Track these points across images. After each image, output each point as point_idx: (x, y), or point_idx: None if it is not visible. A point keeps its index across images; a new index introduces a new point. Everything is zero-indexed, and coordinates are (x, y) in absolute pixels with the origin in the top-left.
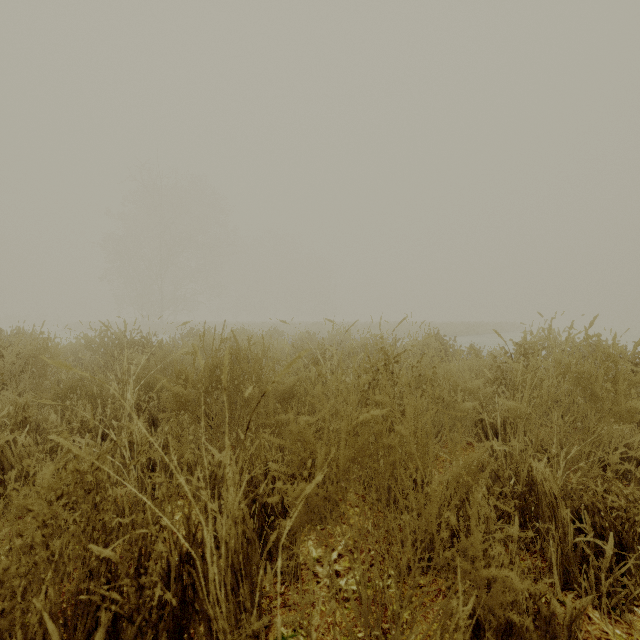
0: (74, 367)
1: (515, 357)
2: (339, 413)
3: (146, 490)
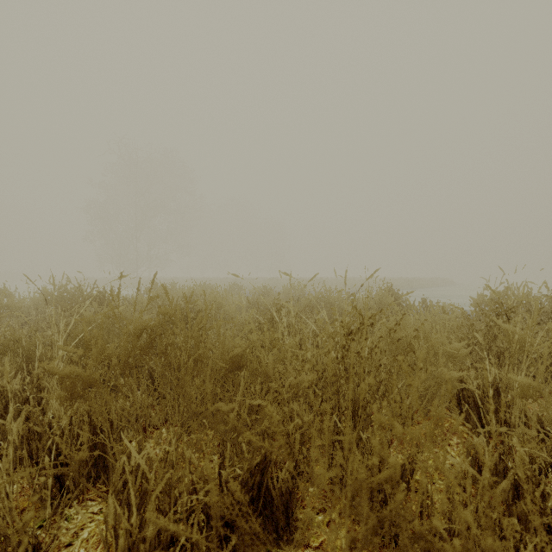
0: (37, 320)
1: (487, 314)
2: (300, 393)
3: (50, 491)
